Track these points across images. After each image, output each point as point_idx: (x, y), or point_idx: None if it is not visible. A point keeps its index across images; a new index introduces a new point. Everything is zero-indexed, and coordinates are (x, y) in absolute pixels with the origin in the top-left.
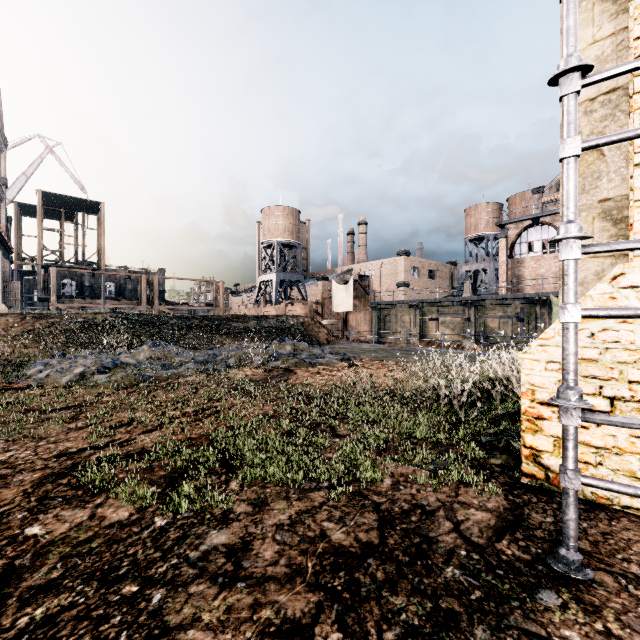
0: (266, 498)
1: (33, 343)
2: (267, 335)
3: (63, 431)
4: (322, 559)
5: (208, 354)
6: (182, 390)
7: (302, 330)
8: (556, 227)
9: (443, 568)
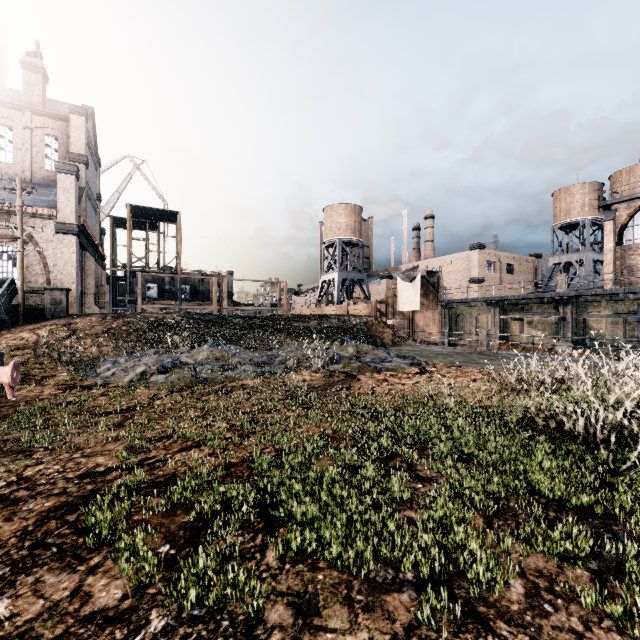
0: (316, 595)
1: (109, 341)
2: (328, 335)
3: (102, 441)
4: None
5: (267, 355)
6: (234, 395)
7: (365, 330)
8: None
9: None
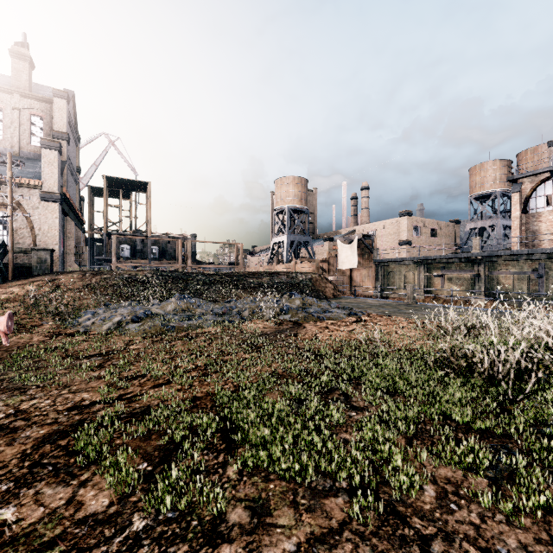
0: (268, 500)
1: (89, 295)
2: (278, 290)
3: (86, 379)
4: None
5: (226, 306)
6: (198, 341)
7: (310, 285)
8: None
9: None
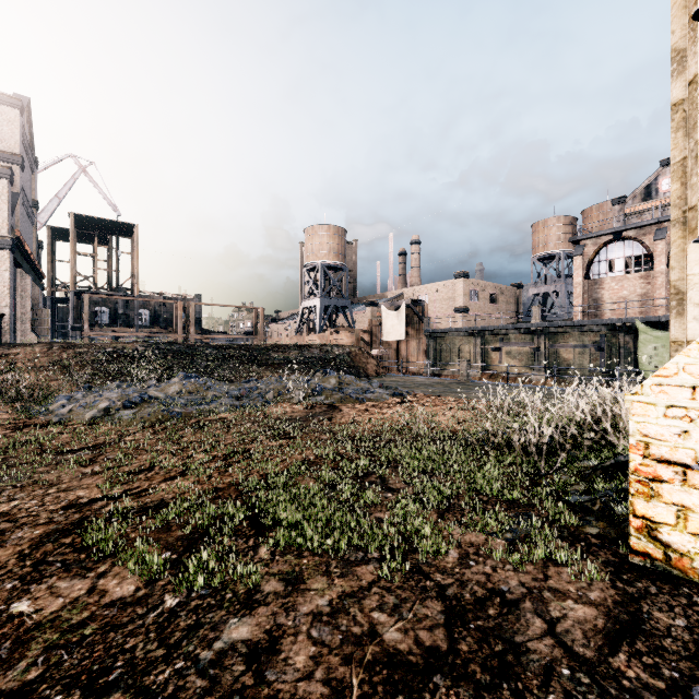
0: (302, 572)
1: (59, 375)
2: (310, 366)
3: (77, 476)
4: (372, 673)
5: (244, 388)
6: (213, 429)
7: (348, 361)
8: (642, 242)
9: (540, 697)
